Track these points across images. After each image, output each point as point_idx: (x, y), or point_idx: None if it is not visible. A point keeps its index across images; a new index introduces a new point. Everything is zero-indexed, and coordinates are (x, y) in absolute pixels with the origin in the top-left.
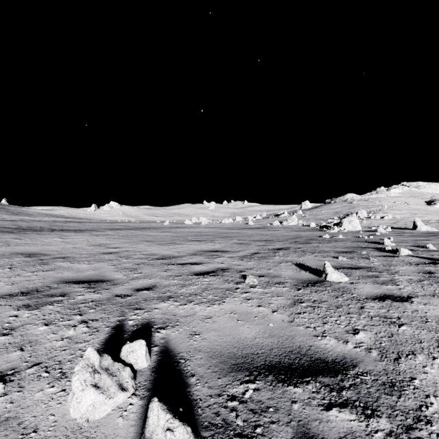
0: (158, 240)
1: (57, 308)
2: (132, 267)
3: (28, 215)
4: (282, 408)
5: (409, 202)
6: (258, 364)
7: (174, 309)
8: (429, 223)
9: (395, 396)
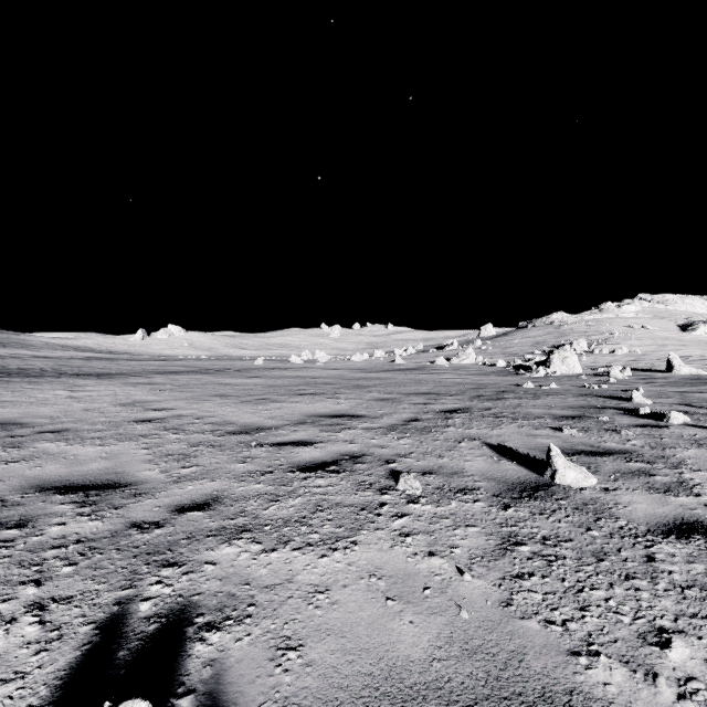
0: (241, 393)
1: None
2: (181, 451)
3: (29, 346)
4: None
5: (653, 326)
6: None
7: (248, 565)
8: (690, 362)
9: None
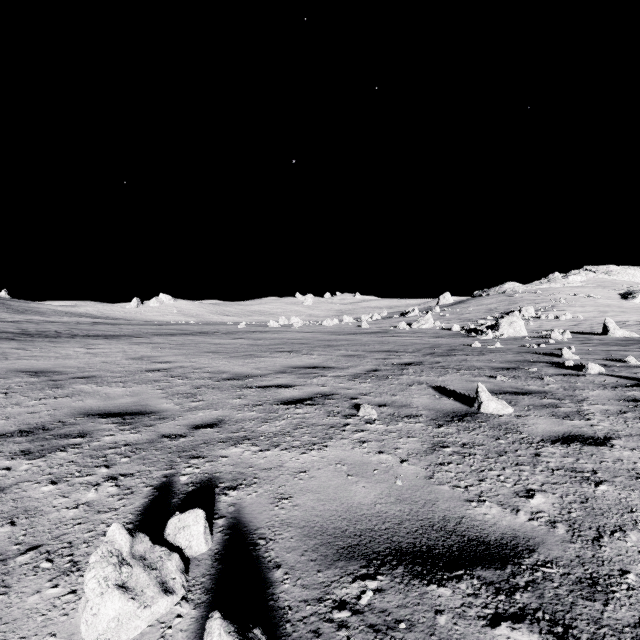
0: (229, 351)
1: (72, 456)
2: (188, 391)
3: (39, 313)
4: (421, 623)
5: (596, 294)
6: (381, 547)
7: (251, 458)
8: (626, 326)
9: (599, 601)
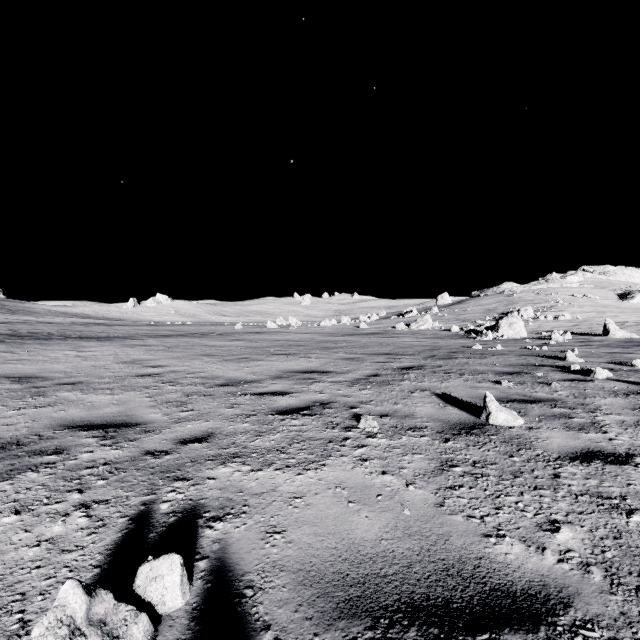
0: (224, 353)
1: (43, 477)
2: (178, 399)
3: (33, 313)
4: None
5: (594, 294)
6: (389, 600)
7: (241, 480)
8: (626, 327)
9: None
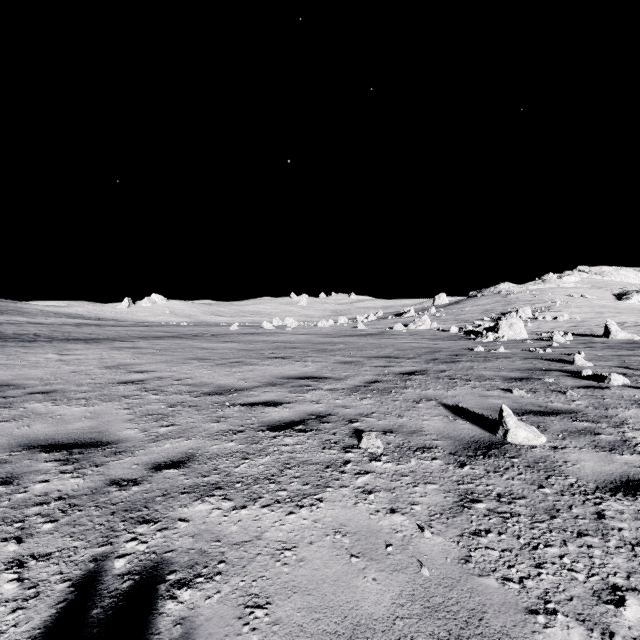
0: (216, 357)
1: None
2: (160, 411)
3: (25, 314)
4: None
5: (591, 295)
6: None
7: (219, 522)
8: (625, 328)
9: None
